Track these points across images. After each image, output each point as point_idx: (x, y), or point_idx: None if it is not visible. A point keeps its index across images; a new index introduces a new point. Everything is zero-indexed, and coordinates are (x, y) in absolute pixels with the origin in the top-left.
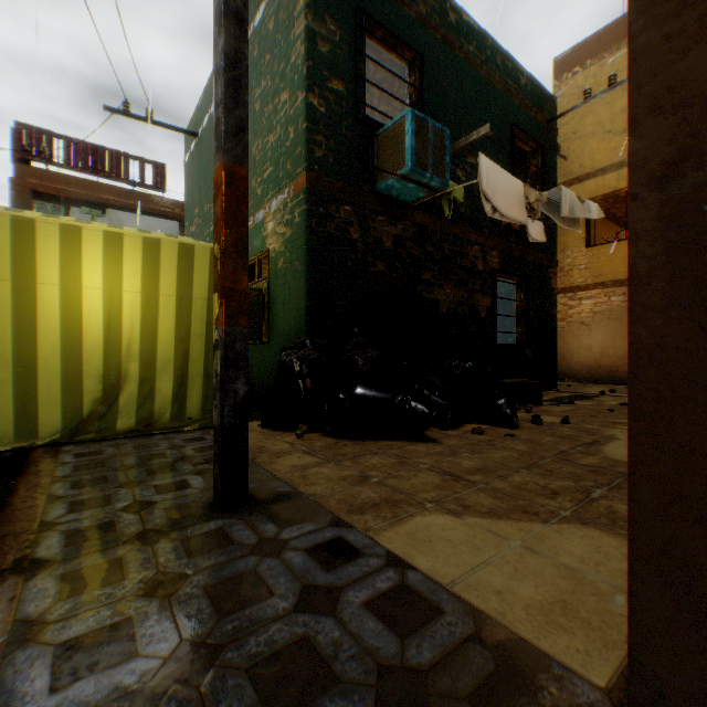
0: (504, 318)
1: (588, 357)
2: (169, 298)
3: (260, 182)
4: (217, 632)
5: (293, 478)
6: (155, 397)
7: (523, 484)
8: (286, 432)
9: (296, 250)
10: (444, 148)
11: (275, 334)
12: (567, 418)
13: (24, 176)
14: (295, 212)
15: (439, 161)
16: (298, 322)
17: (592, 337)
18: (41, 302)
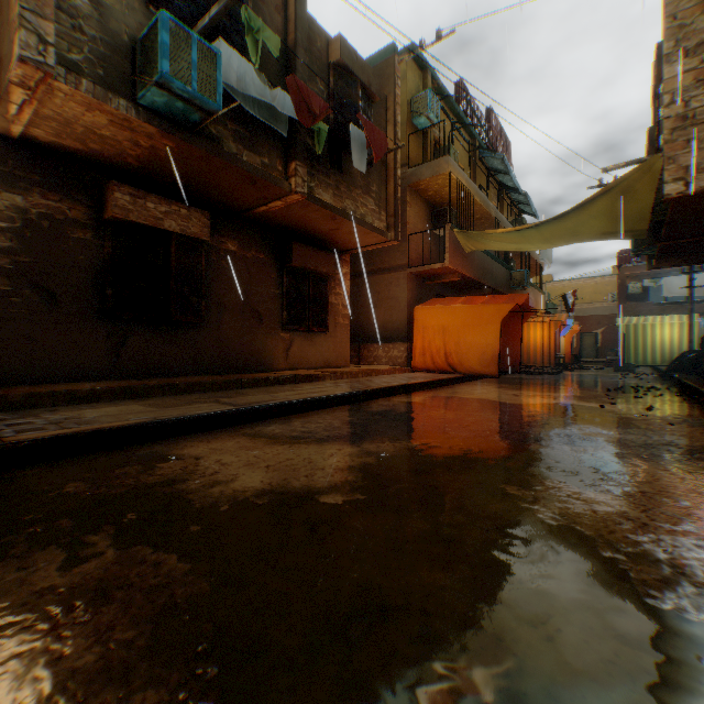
0: None
1: None
2: (683, 335)
3: None
4: None
5: None
6: None
7: None
8: None
9: None
10: None
11: None
12: None
13: (621, 272)
14: None
15: None
16: None
17: None
18: (654, 339)
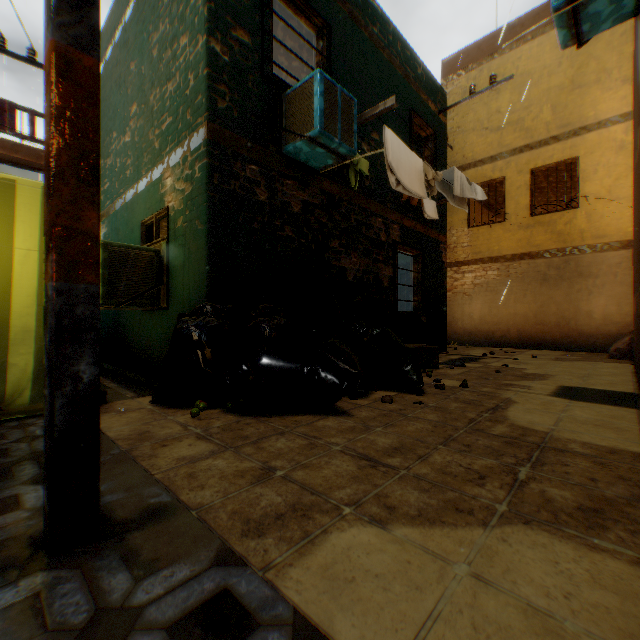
0: (401, 288)
1: (470, 323)
2: (30, 253)
3: (158, 135)
4: None
5: (175, 479)
6: (8, 374)
7: (446, 466)
8: (181, 409)
9: (196, 207)
10: (352, 116)
11: (174, 299)
12: (466, 381)
13: None
14: (195, 167)
15: (347, 128)
16: (199, 286)
17: (474, 306)
18: None
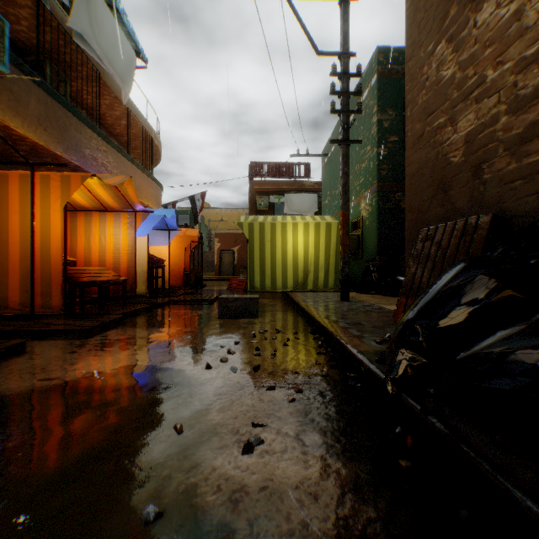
0: None
1: None
2: (323, 243)
3: (358, 184)
4: (341, 307)
5: (363, 300)
6: (318, 279)
7: None
8: (366, 294)
9: (373, 217)
10: None
11: (365, 255)
12: None
13: (253, 185)
14: (373, 200)
15: None
16: (374, 249)
17: None
18: (287, 247)
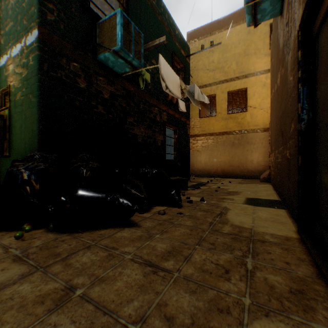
0: (167, 147)
1: (200, 165)
2: None
3: (4, 34)
4: None
5: None
6: None
7: (203, 264)
8: (11, 232)
9: (31, 86)
10: (141, 44)
11: (15, 149)
12: (203, 198)
13: None
14: (30, 57)
15: (137, 50)
16: (33, 140)
17: (202, 157)
18: None
